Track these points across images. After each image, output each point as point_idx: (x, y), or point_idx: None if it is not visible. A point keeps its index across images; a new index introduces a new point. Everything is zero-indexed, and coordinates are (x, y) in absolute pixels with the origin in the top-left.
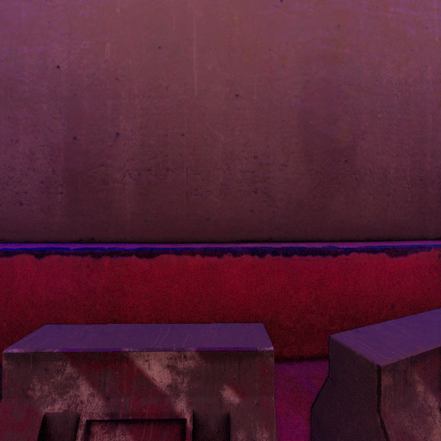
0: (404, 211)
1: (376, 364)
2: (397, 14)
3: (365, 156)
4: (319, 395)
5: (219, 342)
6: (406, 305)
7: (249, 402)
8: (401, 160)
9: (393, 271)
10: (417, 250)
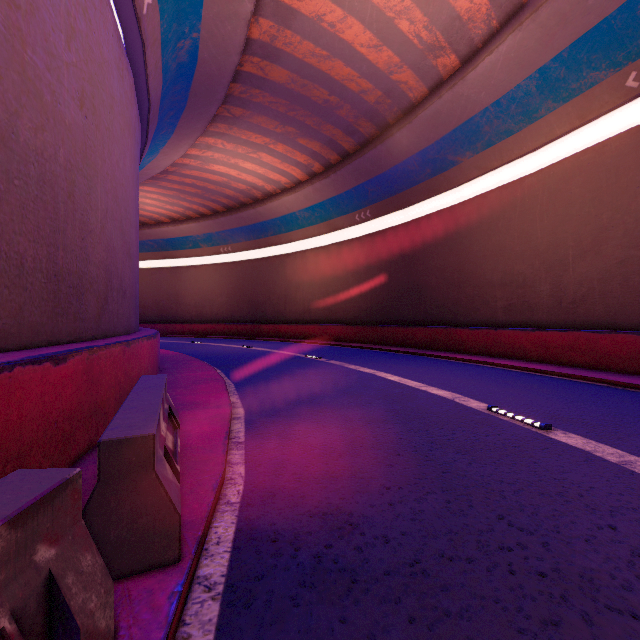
0: (42, 312)
1: (152, 434)
2: (35, 63)
3: (1, 231)
4: (85, 513)
5: (14, 502)
6: (67, 417)
7: (66, 542)
8: (39, 247)
9: (57, 382)
10: (74, 355)
